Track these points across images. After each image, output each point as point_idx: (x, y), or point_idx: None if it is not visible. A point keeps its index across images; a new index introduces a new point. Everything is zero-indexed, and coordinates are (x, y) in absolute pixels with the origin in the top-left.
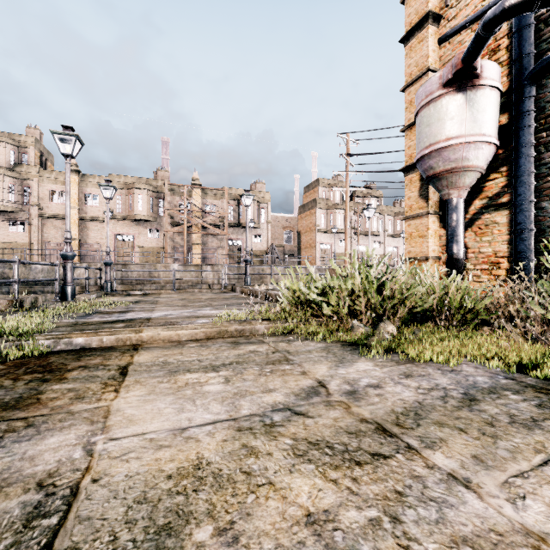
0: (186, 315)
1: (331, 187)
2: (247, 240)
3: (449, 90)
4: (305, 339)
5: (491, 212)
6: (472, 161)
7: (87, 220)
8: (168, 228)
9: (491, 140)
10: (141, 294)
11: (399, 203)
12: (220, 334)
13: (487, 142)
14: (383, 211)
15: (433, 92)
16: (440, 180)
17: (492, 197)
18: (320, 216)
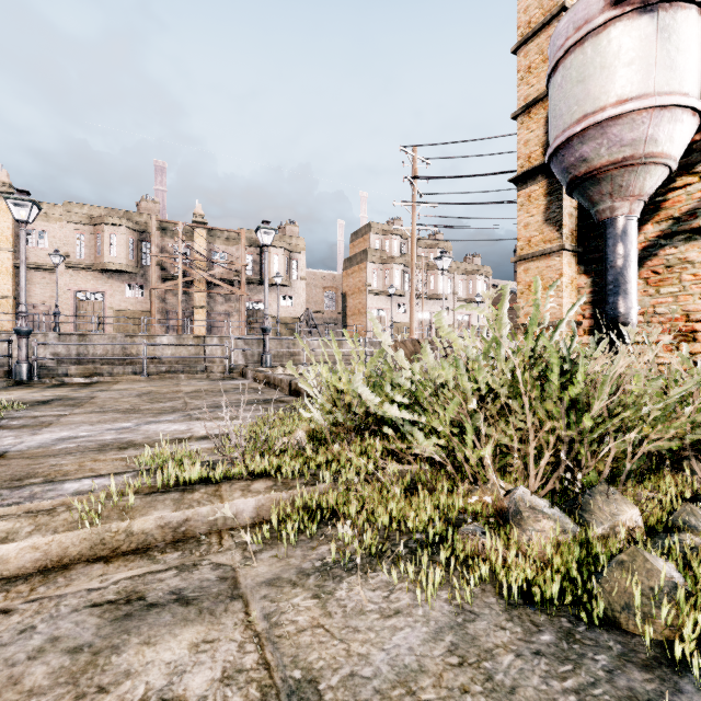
0: (101, 441)
1: (386, 235)
2: (265, 297)
3: (624, 10)
4: (375, 559)
5: (679, 244)
6: (662, 144)
7: (28, 268)
8: (158, 283)
9: (699, 106)
10: (83, 383)
11: (471, 259)
12: (102, 546)
13: (692, 108)
14: (452, 269)
15: (592, 18)
16: (598, 184)
17: (681, 217)
18: (372, 272)
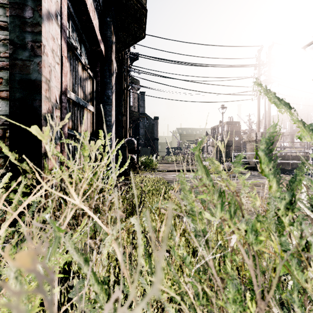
0: None
1: None
2: None
3: None
4: None
5: None
6: None
7: None
8: None
9: None
10: None
11: None
12: None
13: None
14: None
15: None
16: None
17: None
18: None
